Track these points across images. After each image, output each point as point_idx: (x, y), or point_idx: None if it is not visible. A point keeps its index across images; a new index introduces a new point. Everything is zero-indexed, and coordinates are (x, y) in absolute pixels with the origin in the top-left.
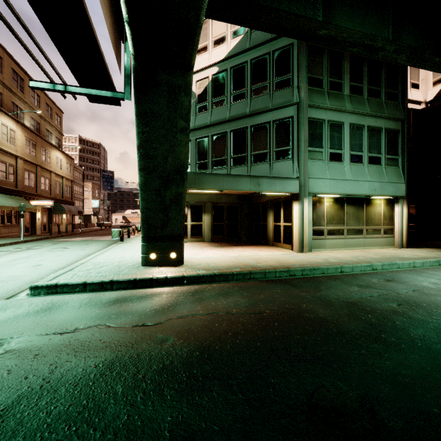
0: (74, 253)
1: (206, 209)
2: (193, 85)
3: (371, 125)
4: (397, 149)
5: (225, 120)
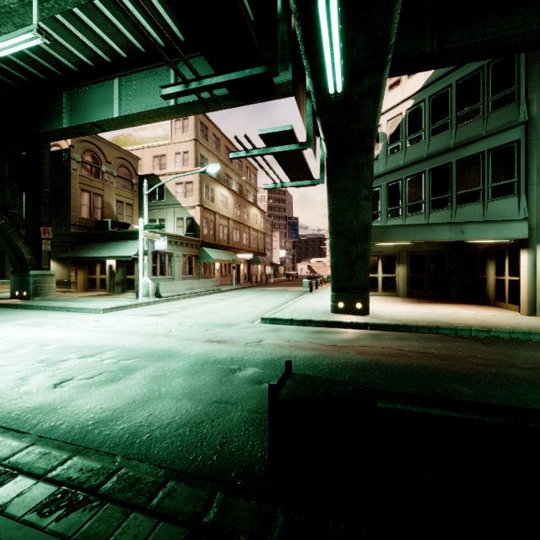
0: (275, 300)
1: (400, 259)
2: (384, 126)
3: None
4: None
5: (422, 159)
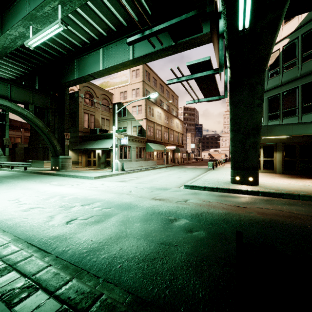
0: (190, 173)
1: (277, 148)
2: None
3: None
4: None
5: (296, 78)
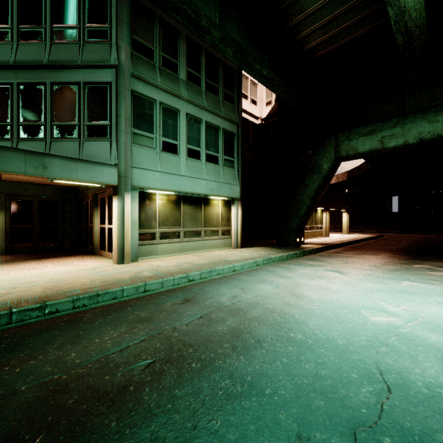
0: None
1: None
2: None
3: (209, 121)
4: (234, 151)
5: (7, 65)
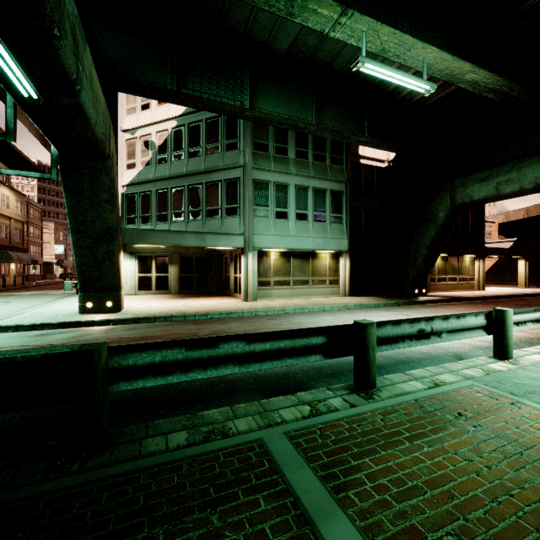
0: (17, 306)
1: (172, 260)
2: (154, 136)
3: (316, 187)
4: (342, 208)
5: (183, 175)
